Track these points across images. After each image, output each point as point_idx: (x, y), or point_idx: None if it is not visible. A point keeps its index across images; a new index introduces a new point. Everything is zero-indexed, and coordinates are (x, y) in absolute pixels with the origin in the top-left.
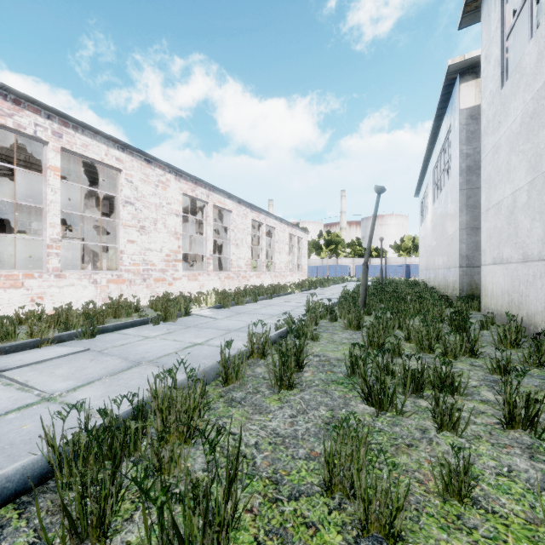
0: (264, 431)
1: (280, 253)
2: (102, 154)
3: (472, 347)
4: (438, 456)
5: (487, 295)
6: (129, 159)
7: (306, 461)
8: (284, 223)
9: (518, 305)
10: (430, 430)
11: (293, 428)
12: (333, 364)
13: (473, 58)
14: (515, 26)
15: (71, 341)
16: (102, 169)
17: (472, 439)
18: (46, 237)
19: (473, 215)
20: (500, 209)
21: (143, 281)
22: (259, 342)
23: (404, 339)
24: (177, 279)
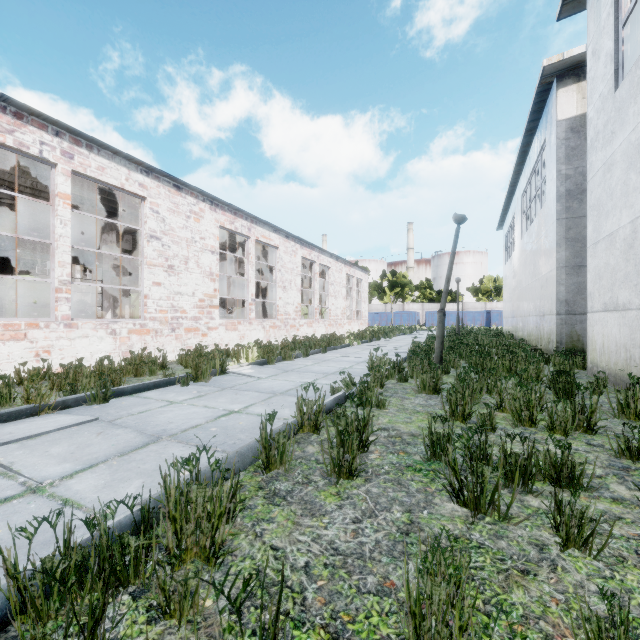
0: (317, 544)
1: (336, 297)
2: (122, 179)
3: (587, 419)
4: (580, 606)
5: (595, 350)
6: (154, 185)
7: (377, 597)
8: (341, 262)
9: (639, 363)
10: (550, 546)
11: (357, 541)
12: (406, 442)
13: (574, 56)
14: (634, 10)
15: (79, 406)
16: (123, 197)
17: (614, 565)
18: (54, 278)
19: (573, 250)
20: (613, 241)
21: (172, 331)
22: (310, 412)
23: (495, 407)
24: (213, 329)
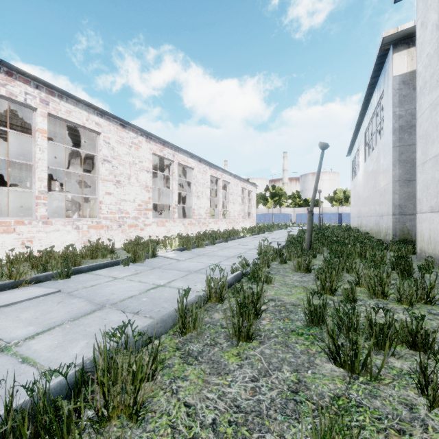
0: (222, 402)
1: (234, 203)
2: (84, 119)
3: (427, 293)
4: None
5: (423, 241)
6: (106, 124)
7: None
8: (237, 178)
9: None
10: (418, 406)
11: (255, 398)
12: (289, 310)
13: (405, 30)
14: None
15: (48, 281)
16: (85, 133)
17: None
18: (35, 189)
19: (405, 168)
20: (438, 161)
21: (119, 227)
22: (216, 287)
23: (353, 283)
24: (148, 225)
